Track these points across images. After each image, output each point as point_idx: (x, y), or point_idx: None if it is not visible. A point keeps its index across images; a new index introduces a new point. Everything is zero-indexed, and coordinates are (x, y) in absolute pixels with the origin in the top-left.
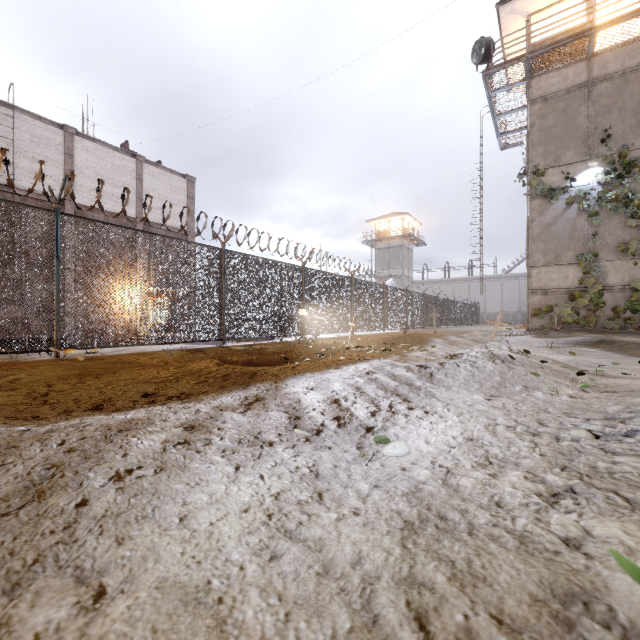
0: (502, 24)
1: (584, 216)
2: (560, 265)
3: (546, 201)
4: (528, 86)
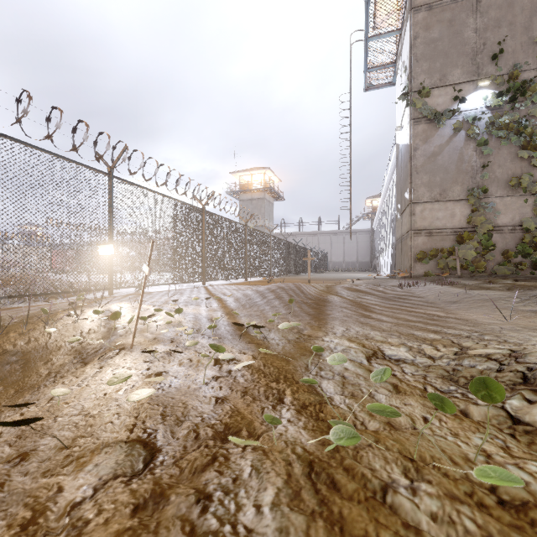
0: None
1: (472, 145)
2: (446, 201)
3: (431, 126)
4: None
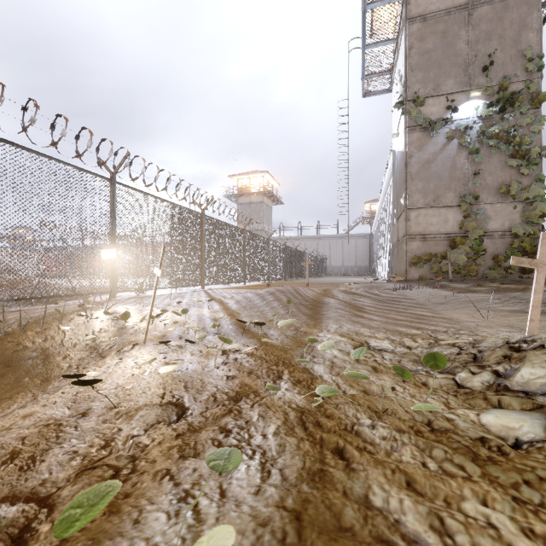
0: None
1: (464, 153)
2: (440, 207)
3: (425, 134)
4: (406, 2)
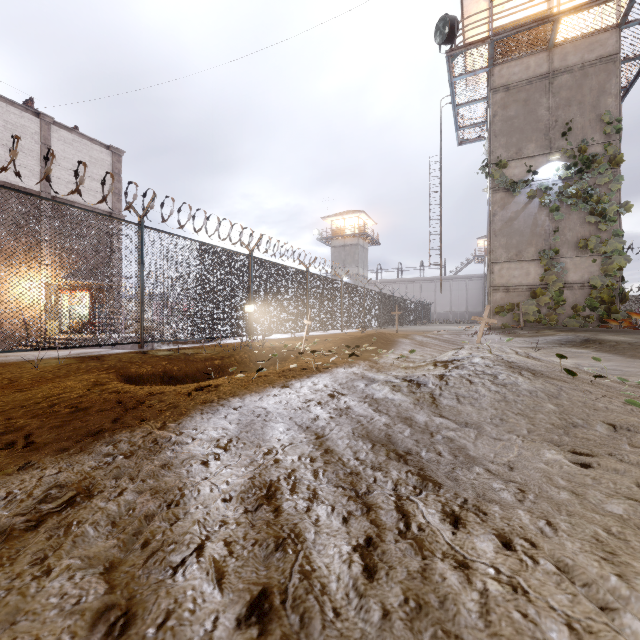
0: (464, 7)
1: (545, 211)
2: (522, 261)
3: (508, 194)
4: (490, 74)
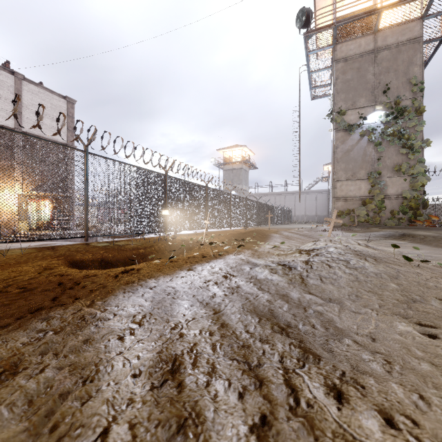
0: (316, 2)
1: (372, 145)
2: (356, 180)
3: (346, 133)
4: (334, 49)
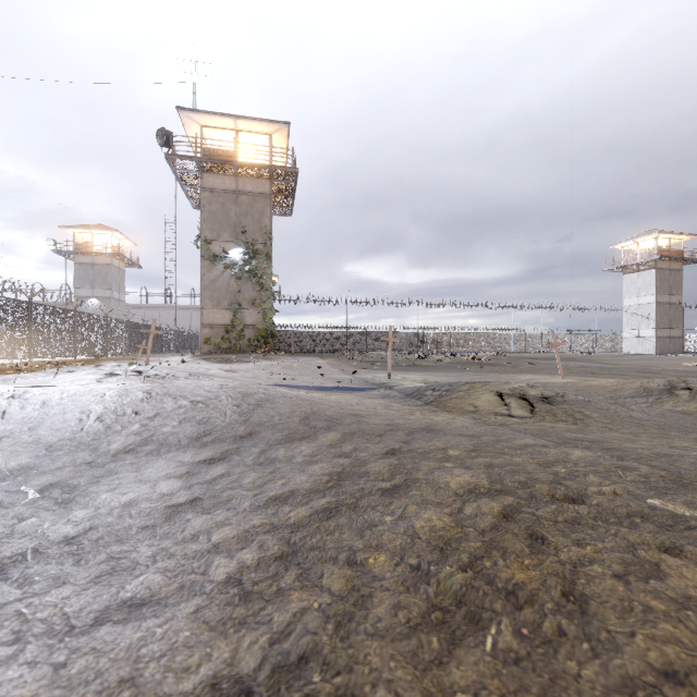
0: (183, 121)
1: (234, 278)
2: (221, 309)
3: (213, 263)
4: (201, 177)
